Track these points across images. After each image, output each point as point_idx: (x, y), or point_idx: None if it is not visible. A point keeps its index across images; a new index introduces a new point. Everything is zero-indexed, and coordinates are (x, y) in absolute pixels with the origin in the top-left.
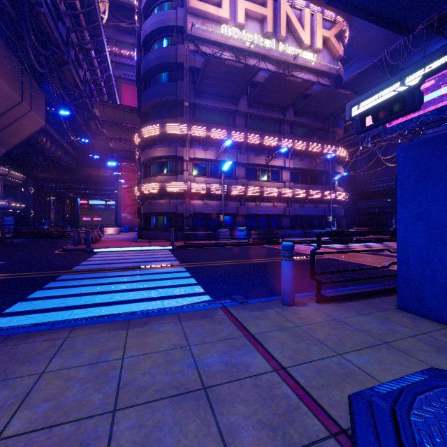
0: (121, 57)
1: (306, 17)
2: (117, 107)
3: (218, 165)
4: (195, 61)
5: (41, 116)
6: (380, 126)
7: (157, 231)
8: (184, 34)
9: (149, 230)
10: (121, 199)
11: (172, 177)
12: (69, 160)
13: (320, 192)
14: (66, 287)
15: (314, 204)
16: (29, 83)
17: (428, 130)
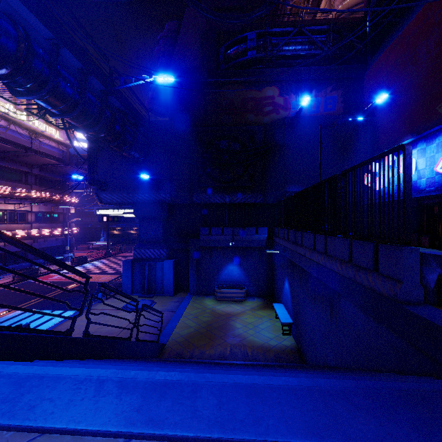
0: None
1: None
2: None
3: None
4: None
5: None
6: None
7: None
8: None
9: None
10: None
11: None
12: None
13: (61, 229)
14: None
15: (55, 238)
16: None
17: None
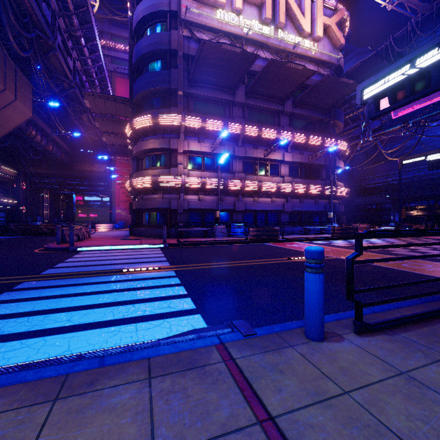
0: (116, 51)
1: (306, 3)
2: (108, 97)
3: (214, 159)
4: (190, 48)
5: (28, 106)
6: (383, 118)
7: (149, 228)
8: (177, 19)
9: (141, 227)
10: (116, 195)
11: (165, 171)
12: (61, 155)
13: (321, 187)
14: (18, 300)
15: (314, 200)
16: (14, 71)
17: (433, 123)
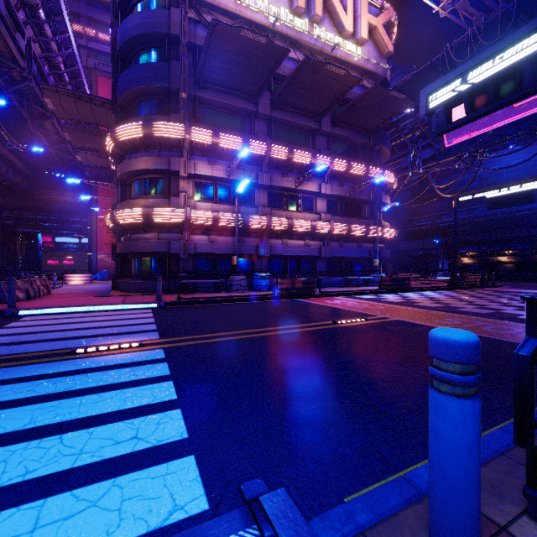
0: (99, 43)
1: None
2: (81, 97)
3: (230, 187)
4: (197, 35)
5: None
6: (435, 146)
7: (140, 279)
8: None
9: (128, 278)
10: (97, 235)
11: (162, 201)
12: (15, 177)
13: (365, 227)
14: None
15: (357, 244)
16: None
17: (491, 154)
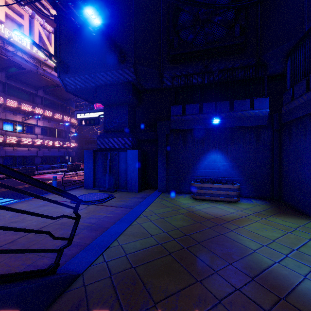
0: None
1: (53, 39)
2: None
3: None
4: None
5: None
6: None
7: None
8: None
9: None
10: None
11: None
12: None
13: (62, 142)
14: None
15: (58, 149)
16: None
17: None
